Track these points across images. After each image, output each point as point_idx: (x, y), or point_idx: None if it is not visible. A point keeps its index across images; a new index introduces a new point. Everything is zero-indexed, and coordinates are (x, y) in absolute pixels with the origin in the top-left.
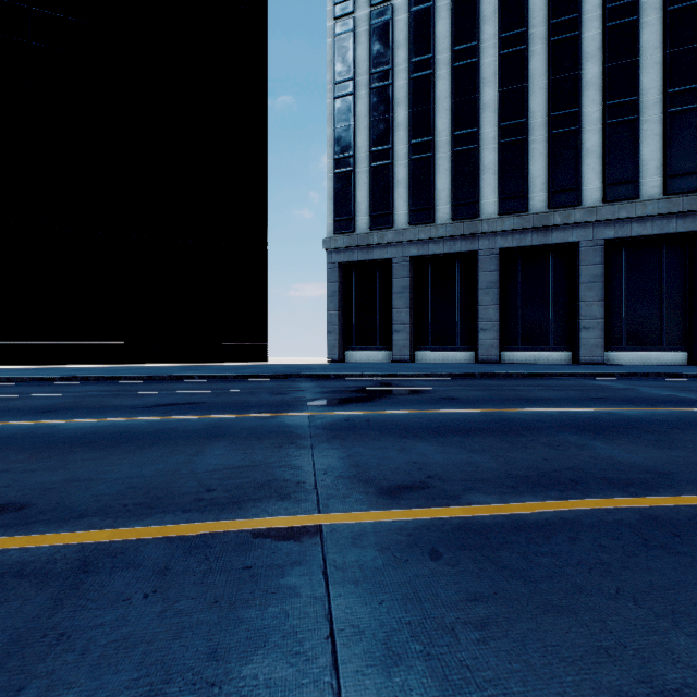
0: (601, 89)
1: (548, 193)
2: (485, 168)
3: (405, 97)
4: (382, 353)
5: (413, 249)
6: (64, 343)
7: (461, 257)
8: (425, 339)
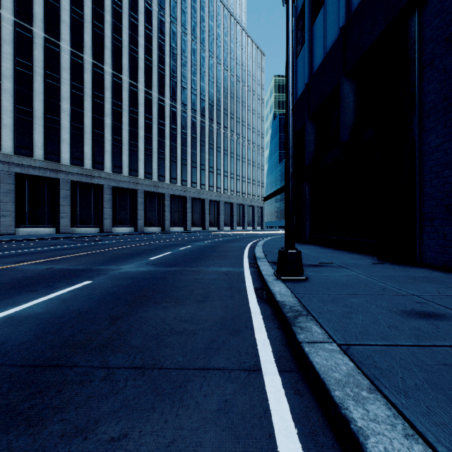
0: (111, 130)
1: (92, 162)
2: (64, 140)
3: (11, 76)
4: None
5: (17, 169)
6: None
7: (48, 179)
8: (23, 221)
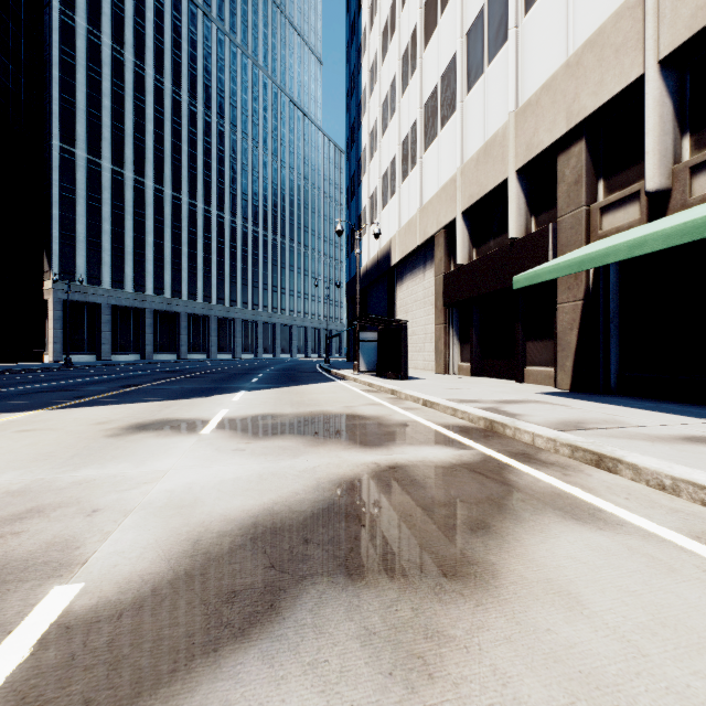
0: (188, 258)
1: (172, 291)
2: (148, 272)
3: (110, 219)
4: (90, 356)
5: (114, 301)
6: None
7: (134, 309)
8: (115, 348)
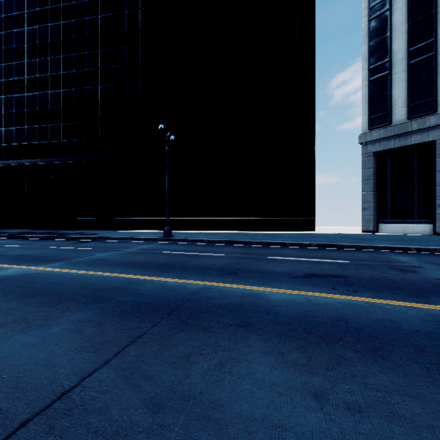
0: None
1: None
2: None
3: None
4: (420, 226)
5: None
6: (197, 218)
7: None
8: None
